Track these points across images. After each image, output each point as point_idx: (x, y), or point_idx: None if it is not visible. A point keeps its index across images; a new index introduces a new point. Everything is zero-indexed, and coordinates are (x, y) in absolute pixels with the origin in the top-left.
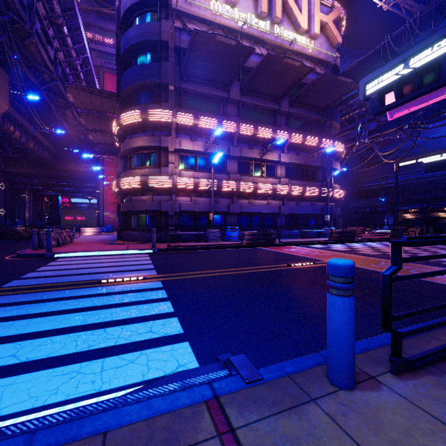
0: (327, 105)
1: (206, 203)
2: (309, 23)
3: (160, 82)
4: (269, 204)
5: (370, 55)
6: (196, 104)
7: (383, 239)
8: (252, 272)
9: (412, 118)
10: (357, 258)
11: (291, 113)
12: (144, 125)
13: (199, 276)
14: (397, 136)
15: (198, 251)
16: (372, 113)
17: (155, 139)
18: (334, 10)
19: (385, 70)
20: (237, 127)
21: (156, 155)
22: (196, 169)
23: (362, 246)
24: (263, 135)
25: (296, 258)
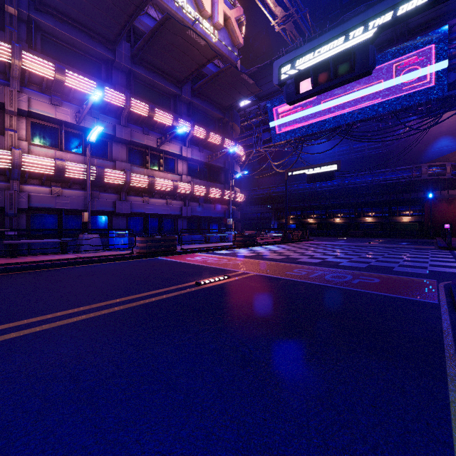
0: (230, 105)
1: (79, 198)
2: (212, 9)
3: None
4: (169, 204)
5: (268, 64)
6: (61, 53)
7: (278, 242)
8: (141, 306)
9: (298, 134)
10: (269, 264)
11: (194, 104)
12: None
13: (18, 334)
14: (285, 149)
15: (57, 269)
16: (287, 100)
17: None
18: (237, 8)
19: (300, 54)
20: (126, 100)
21: None
22: (62, 148)
23: (264, 250)
24: (161, 120)
25: (204, 270)
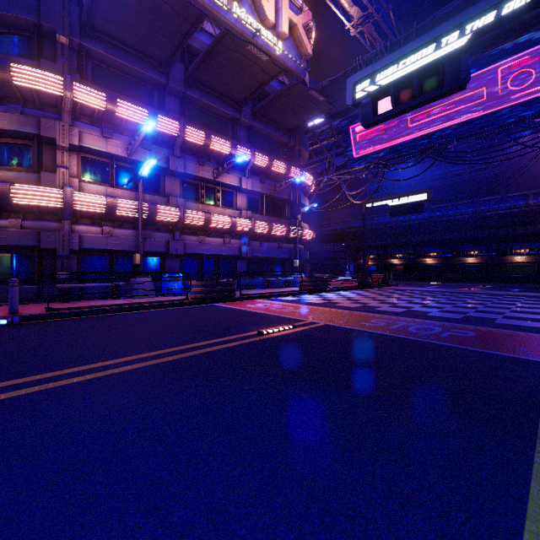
0: (296, 126)
1: (130, 238)
2: (276, 17)
3: (39, 24)
4: (226, 243)
5: (341, 76)
6: (112, 80)
7: (353, 287)
8: (201, 355)
9: (378, 157)
10: (341, 313)
11: (255, 128)
12: (3, 92)
13: (84, 378)
14: (363, 175)
15: (110, 315)
16: (363, 123)
17: (28, 120)
18: (304, 13)
19: (378, 68)
20: (180, 128)
21: (32, 149)
22: (113, 184)
23: (336, 296)
24: (218, 148)
25: (267, 318)
